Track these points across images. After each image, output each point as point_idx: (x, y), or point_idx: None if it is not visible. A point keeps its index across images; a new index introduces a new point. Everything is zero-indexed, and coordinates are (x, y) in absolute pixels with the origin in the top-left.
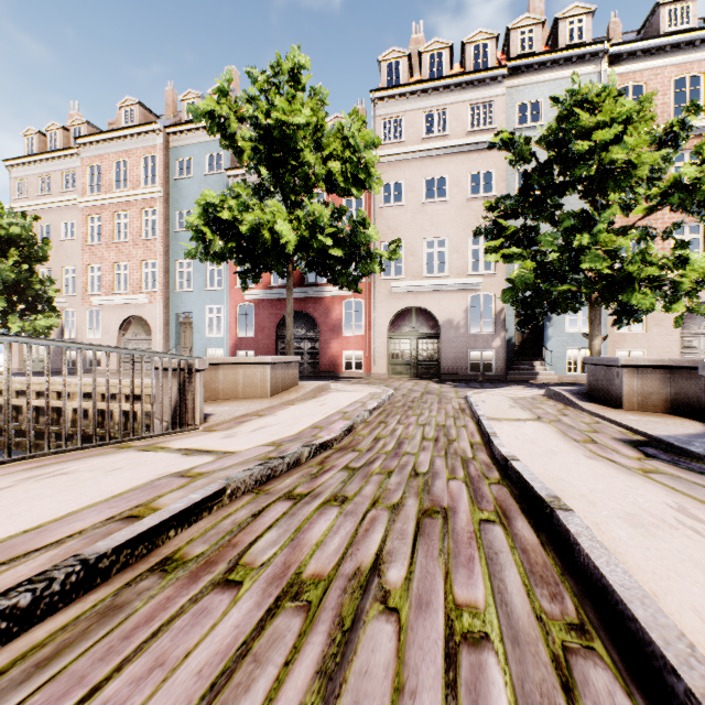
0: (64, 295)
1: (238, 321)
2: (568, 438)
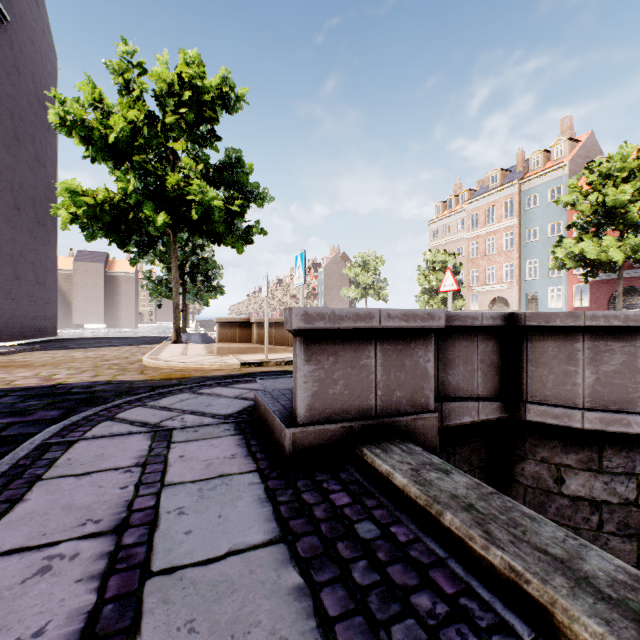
0: None
1: (573, 296)
2: None
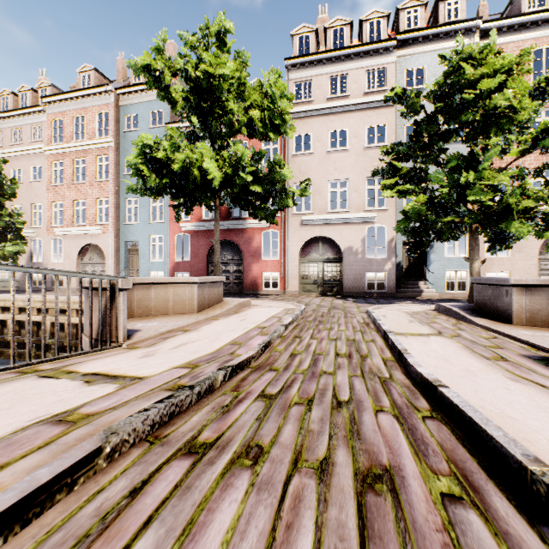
0: (32, 227)
1: (176, 248)
2: (478, 355)
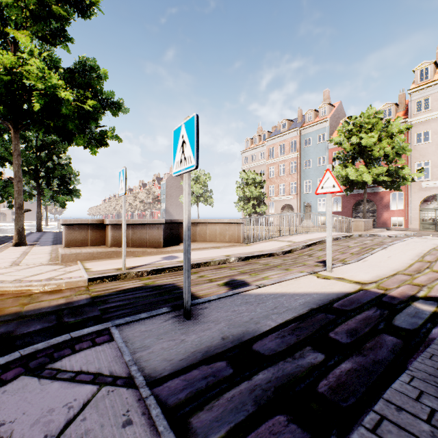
0: None
1: (332, 204)
2: None
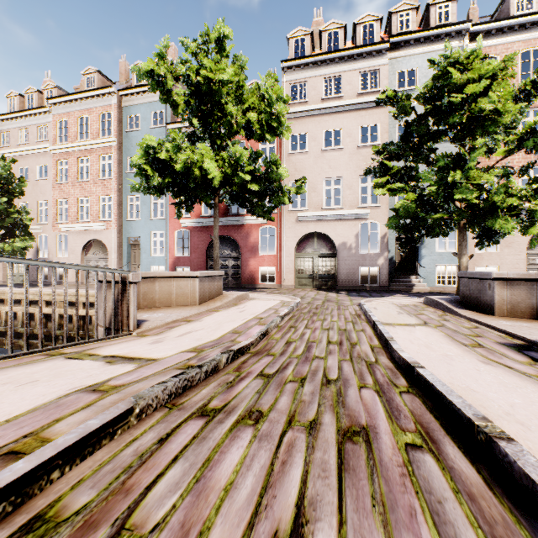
0: (39, 223)
1: (176, 243)
2: (457, 343)
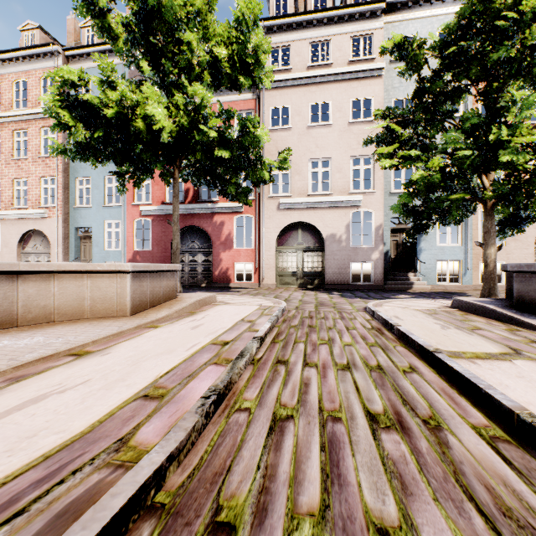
0: None
1: (135, 235)
2: None
